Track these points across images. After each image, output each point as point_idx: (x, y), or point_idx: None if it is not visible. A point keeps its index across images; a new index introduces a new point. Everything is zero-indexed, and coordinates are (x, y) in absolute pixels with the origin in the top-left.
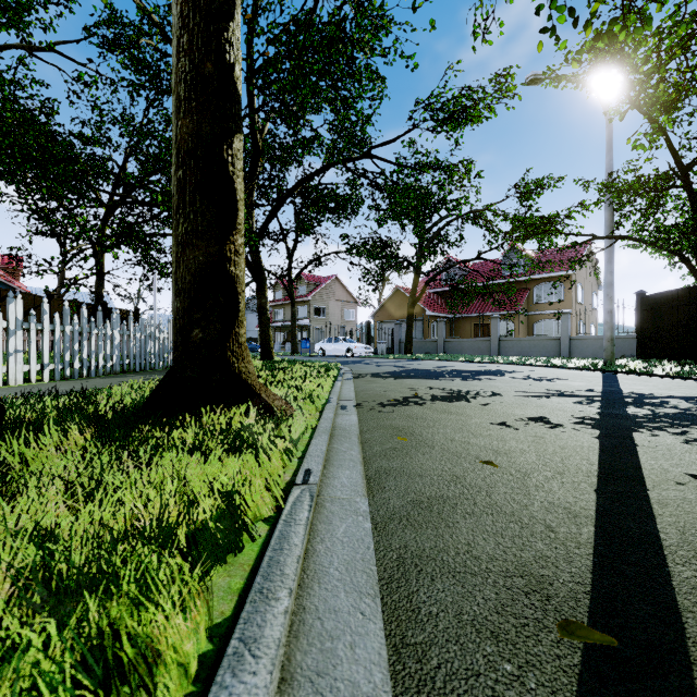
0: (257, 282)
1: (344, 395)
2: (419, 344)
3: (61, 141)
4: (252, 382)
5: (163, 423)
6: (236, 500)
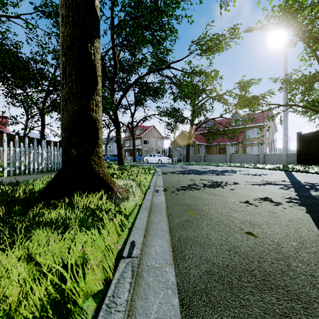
0: (116, 128)
1: (157, 184)
2: (193, 157)
3: (21, 59)
4: (106, 178)
5: (51, 203)
6: (69, 285)
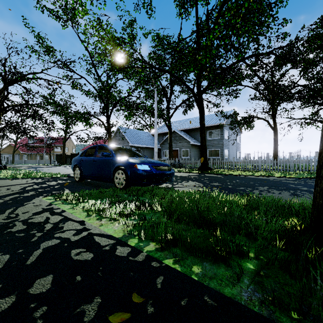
0: None
1: None
2: (17, 161)
3: None
4: None
5: None
6: None
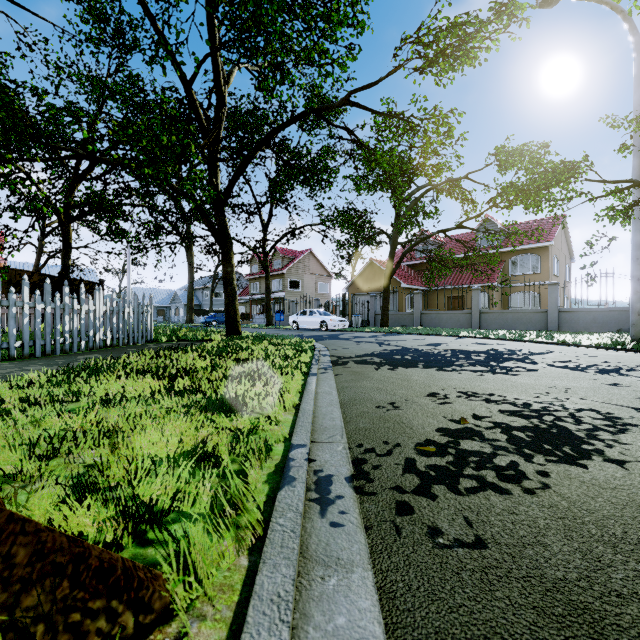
0: (222, 248)
1: (322, 420)
2: (395, 317)
3: None
4: None
5: None
6: None
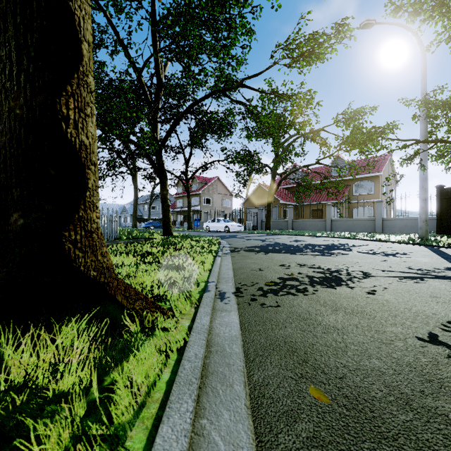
0: (160, 179)
1: (223, 275)
2: (275, 223)
3: None
4: (105, 280)
5: None
6: None
